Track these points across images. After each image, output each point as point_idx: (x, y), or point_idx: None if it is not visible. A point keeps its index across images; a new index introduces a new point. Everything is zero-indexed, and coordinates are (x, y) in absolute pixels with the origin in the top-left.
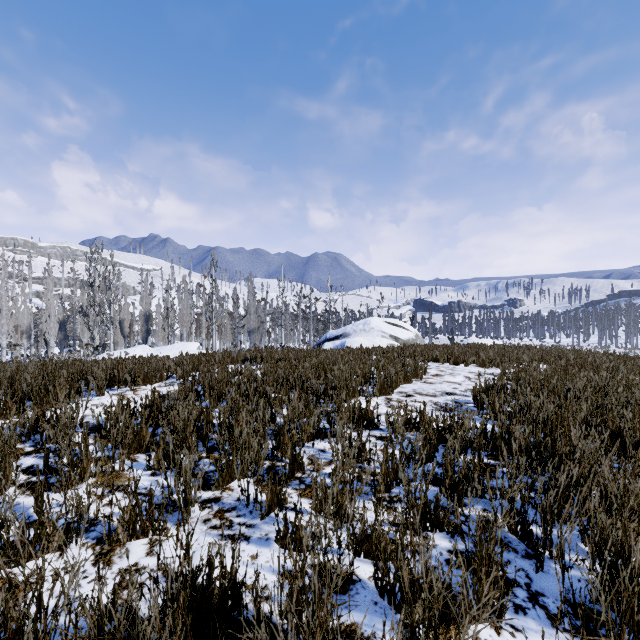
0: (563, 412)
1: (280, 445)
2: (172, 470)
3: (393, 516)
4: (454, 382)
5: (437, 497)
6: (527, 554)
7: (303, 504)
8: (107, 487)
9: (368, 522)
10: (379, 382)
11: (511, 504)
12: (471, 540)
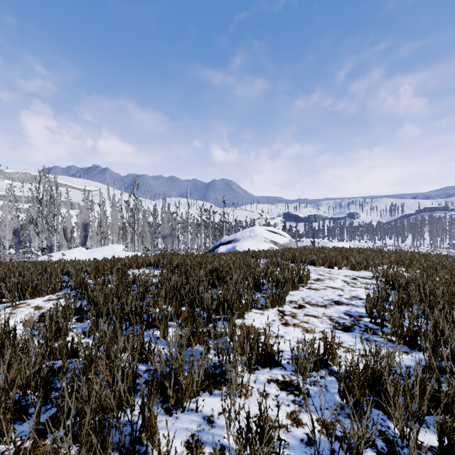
0: None
1: (144, 427)
2: None
3: None
4: (336, 287)
5: None
6: None
7: None
8: None
9: None
10: (271, 294)
11: None
12: None
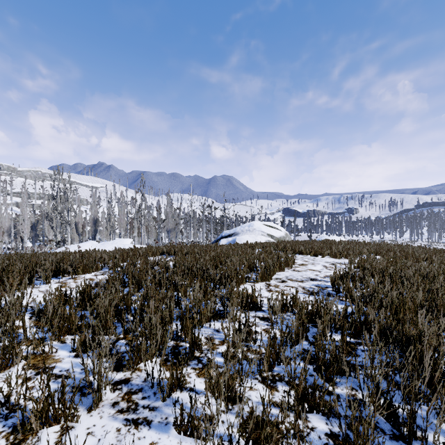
0: (403, 297)
1: (183, 328)
2: (89, 356)
3: (276, 396)
4: (315, 270)
5: (314, 383)
6: (394, 435)
7: (200, 384)
8: (35, 369)
9: (255, 403)
10: (261, 271)
11: (377, 388)
12: (344, 421)
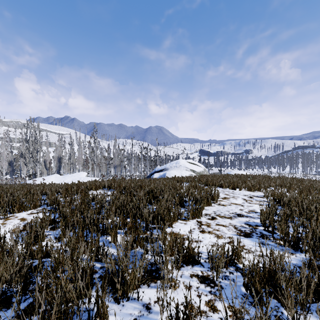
0: None
1: (98, 314)
2: None
3: None
4: (238, 204)
5: None
6: None
7: None
8: None
9: None
10: (192, 209)
11: None
12: None
